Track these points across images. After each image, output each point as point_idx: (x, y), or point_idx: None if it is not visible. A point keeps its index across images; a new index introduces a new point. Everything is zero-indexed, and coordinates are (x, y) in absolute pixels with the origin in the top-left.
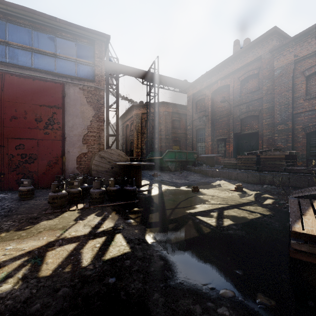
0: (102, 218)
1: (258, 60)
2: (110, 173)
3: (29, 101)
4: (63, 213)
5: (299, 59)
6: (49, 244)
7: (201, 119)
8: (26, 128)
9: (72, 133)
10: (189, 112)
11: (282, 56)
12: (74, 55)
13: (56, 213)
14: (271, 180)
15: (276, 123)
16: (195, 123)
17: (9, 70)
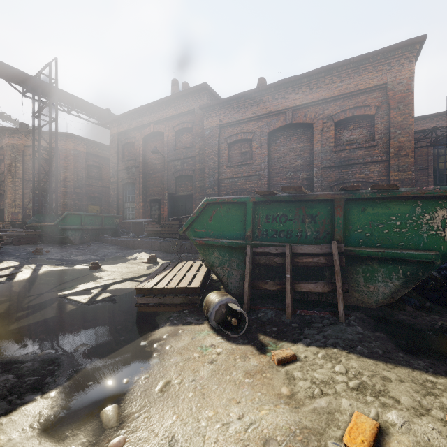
0: None
1: (193, 114)
2: None
3: None
4: None
5: (223, 125)
6: None
7: (129, 171)
8: None
9: None
10: (113, 158)
11: (210, 116)
12: None
13: None
14: (189, 248)
15: (206, 186)
16: (122, 175)
17: None
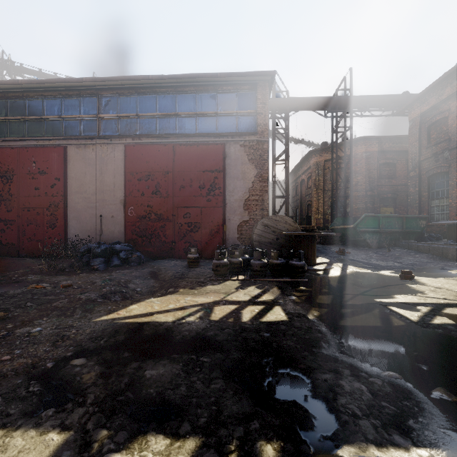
0: (263, 291)
1: None
2: (275, 245)
3: (194, 168)
4: (225, 281)
5: None
6: (215, 302)
7: (438, 157)
8: (191, 196)
9: (233, 198)
10: (413, 147)
11: None
12: (234, 108)
13: (219, 281)
14: None
15: None
16: (426, 165)
17: (178, 141)
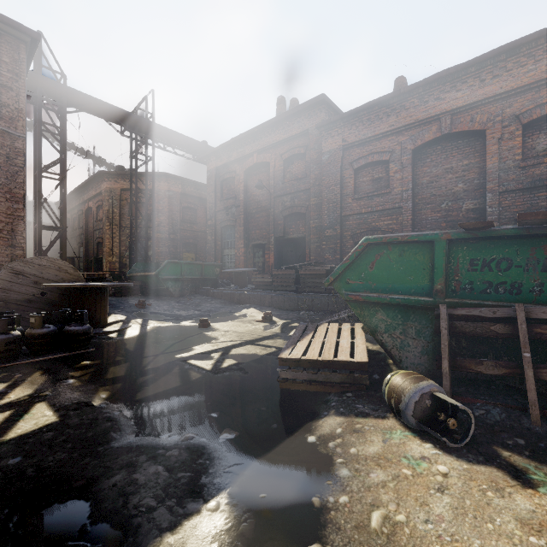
0: (11, 384)
1: (306, 136)
2: (39, 304)
3: None
4: None
5: (348, 146)
6: None
7: (229, 211)
8: None
9: None
10: (211, 197)
11: (330, 136)
12: None
13: None
14: (310, 304)
15: (324, 226)
16: (220, 217)
17: None
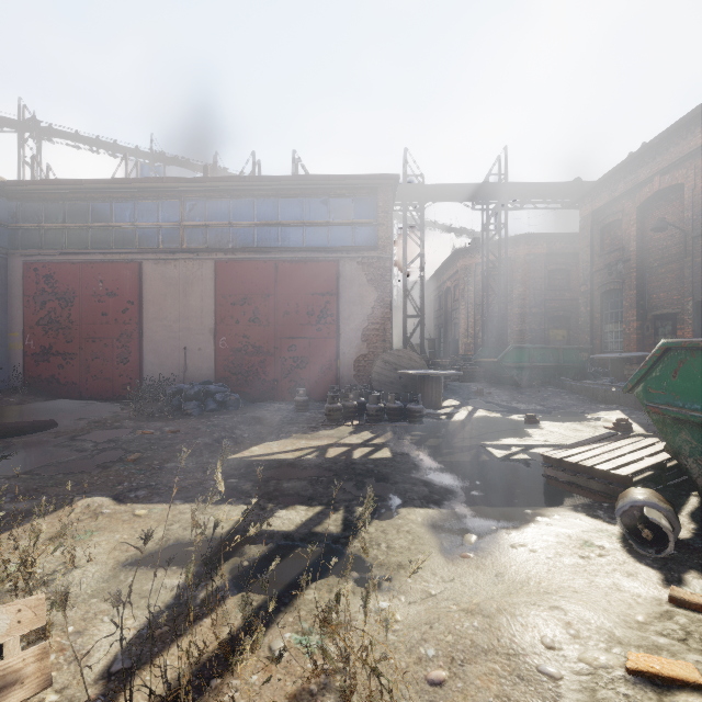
0: (376, 435)
1: None
2: (398, 386)
3: (301, 291)
4: (338, 426)
5: None
6: (329, 444)
7: (612, 269)
8: (298, 324)
9: (349, 327)
10: (585, 253)
11: None
12: (350, 216)
13: (332, 426)
14: None
15: None
16: (599, 279)
17: (281, 257)
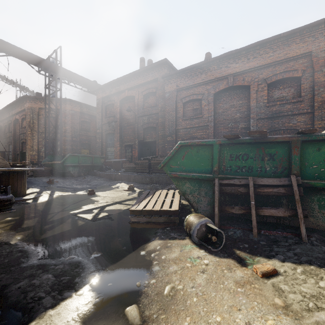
0: None
1: (156, 82)
2: None
3: None
4: None
5: (180, 89)
6: None
7: (110, 124)
8: None
9: None
10: (99, 115)
11: (170, 83)
12: None
13: None
14: (157, 180)
15: (166, 135)
16: (105, 127)
17: None
